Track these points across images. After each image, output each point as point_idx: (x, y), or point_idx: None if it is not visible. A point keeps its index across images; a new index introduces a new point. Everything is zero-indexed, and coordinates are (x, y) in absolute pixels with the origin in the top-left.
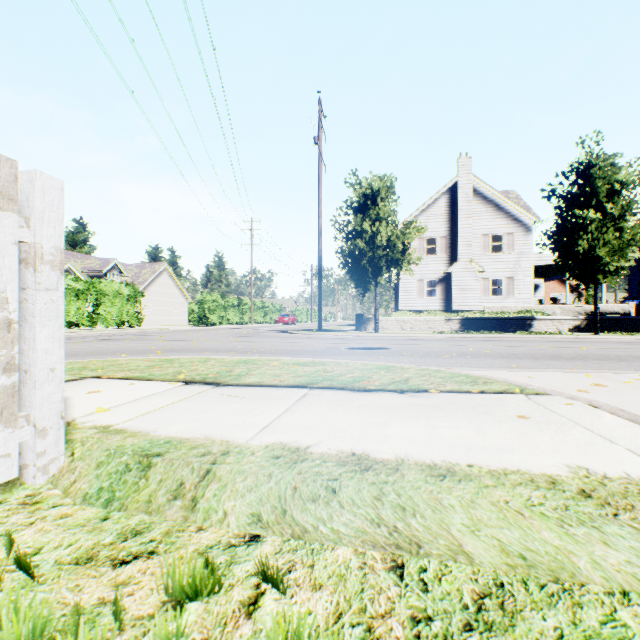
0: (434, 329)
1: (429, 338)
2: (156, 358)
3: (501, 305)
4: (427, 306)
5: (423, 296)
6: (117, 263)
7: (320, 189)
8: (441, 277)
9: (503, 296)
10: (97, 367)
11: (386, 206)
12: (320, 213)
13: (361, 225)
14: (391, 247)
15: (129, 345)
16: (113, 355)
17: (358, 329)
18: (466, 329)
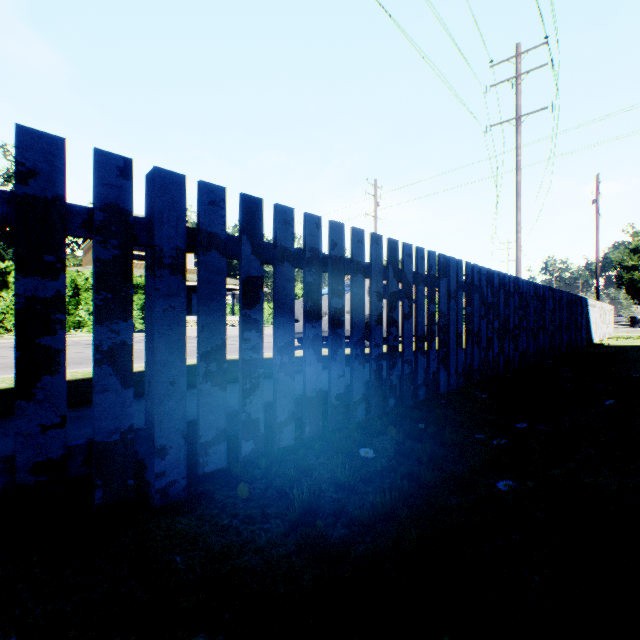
0: None
1: None
2: None
3: None
4: None
5: None
6: None
7: (597, 234)
8: None
9: None
10: None
11: None
12: (597, 250)
13: (636, 260)
14: None
15: None
16: None
17: (631, 327)
18: None
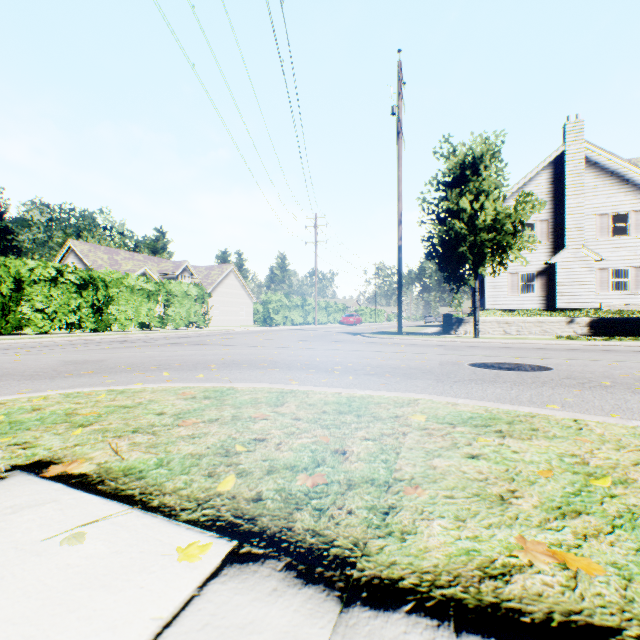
0: (550, 333)
1: (562, 346)
2: (200, 387)
3: (626, 302)
4: (522, 304)
5: (517, 292)
6: (188, 265)
7: (399, 167)
8: (541, 269)
9: (629, 290)
10: (89, 415)
11: (490, 176)
12: (399, 195)
13: (456, 203)
14: (498, 228)
15: (184, 353)
16: (153, 372)
17: (446, 332)
18: (598, 333)
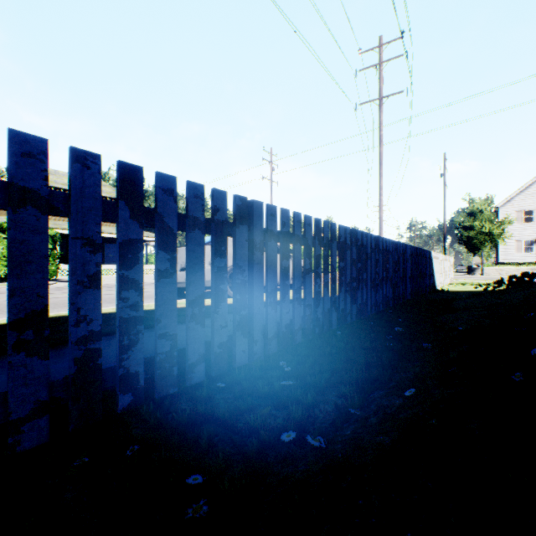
0: None
1: None
2: None
3: None
4: (524, 259)
5: (520, 252)
6: None
7: (444, 201)
8: None
9: None
10: None
11: (488, 211)
12: (444, 213)
13: (472, 222)
14: (491, 232)
15: None
16: None
17: (468, 274)
18: None
